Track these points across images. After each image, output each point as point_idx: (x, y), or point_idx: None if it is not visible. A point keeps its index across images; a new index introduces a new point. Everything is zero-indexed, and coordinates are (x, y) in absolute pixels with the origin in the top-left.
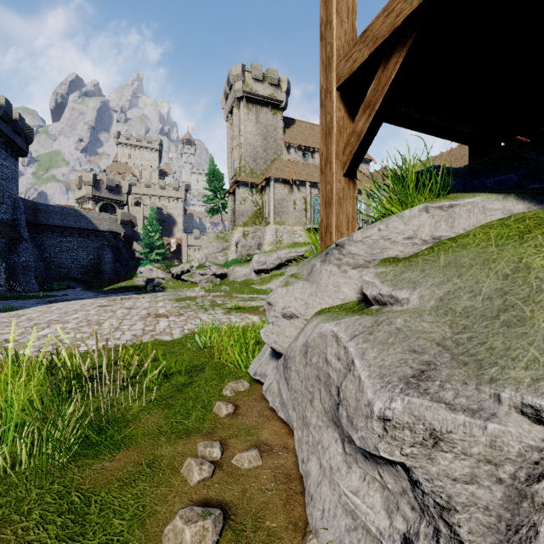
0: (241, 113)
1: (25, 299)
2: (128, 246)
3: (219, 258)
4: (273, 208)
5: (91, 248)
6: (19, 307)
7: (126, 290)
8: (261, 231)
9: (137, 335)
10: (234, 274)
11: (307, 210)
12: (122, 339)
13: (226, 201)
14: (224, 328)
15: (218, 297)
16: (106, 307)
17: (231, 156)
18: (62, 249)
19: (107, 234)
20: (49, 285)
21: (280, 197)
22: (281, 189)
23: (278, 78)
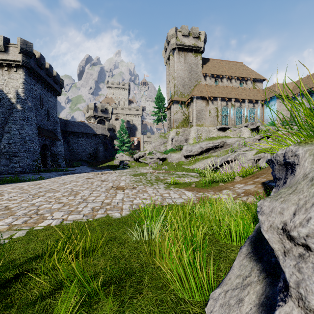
0: (175, 58)
1: (56, 172)
2: (111, 142)
3: (161, 148)
4: (195, 116)
5: (92, 144)
6: (49, 177)
7: (109, 167)
8: (187, 131)
9: (95, 208)
10: (170, 158)
11: (218, 116)
12: (81, 213)
13: (165, 114)
14: (166, 205)
15: (161, 173)
16: (90, 179)
17: (168, 86)
18: (78, 144)
19: (100, 136)
20: (72, 164)
21: (199, 108)
22: (201, 103)
23: (198, 32)
